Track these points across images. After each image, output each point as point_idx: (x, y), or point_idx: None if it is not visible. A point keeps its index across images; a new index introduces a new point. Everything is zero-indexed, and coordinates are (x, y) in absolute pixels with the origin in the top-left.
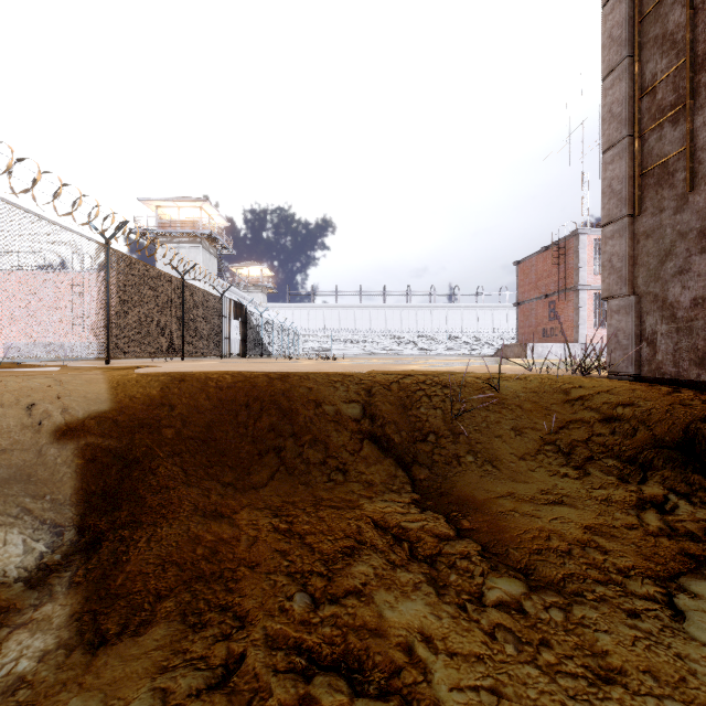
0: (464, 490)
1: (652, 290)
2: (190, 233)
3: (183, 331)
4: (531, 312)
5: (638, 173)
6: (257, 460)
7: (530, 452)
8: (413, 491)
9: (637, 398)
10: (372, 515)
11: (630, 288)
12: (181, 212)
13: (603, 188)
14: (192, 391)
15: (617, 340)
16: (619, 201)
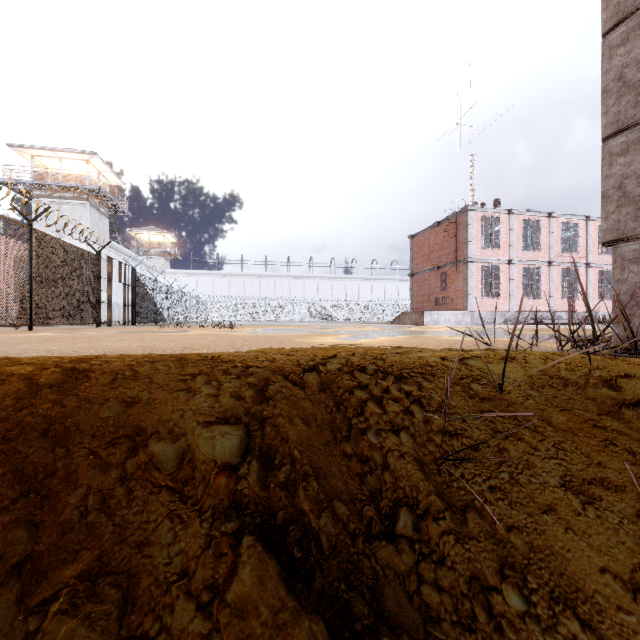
0: None
1: None
2: (74, 188)
3: (31, 292)
4: (424, 282)
5: None
6: None
7: None
8: None
9: None
10: None
11: None
12: (64, 165)
13: (606, 83)
14: None
15: (635, 302)
16: None
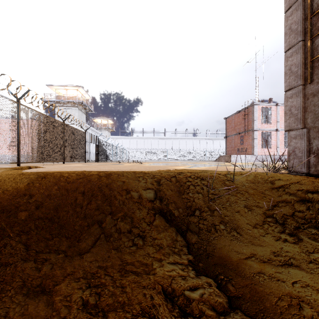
0: (222, 251)
1: (317, 125)
2: (72, 102)
3: (64, 148)
4: (232, 141)
5: (310, 59)
6: (86, 231)
7: (258, 223)
8: (188, 253)
9: (318, 188)
10: (162, 283)
11: (303, 124)
12: (68, 92)
13: (286, 70)
14: (48, 184)
15: (294, 153)
16: (296, 77)
